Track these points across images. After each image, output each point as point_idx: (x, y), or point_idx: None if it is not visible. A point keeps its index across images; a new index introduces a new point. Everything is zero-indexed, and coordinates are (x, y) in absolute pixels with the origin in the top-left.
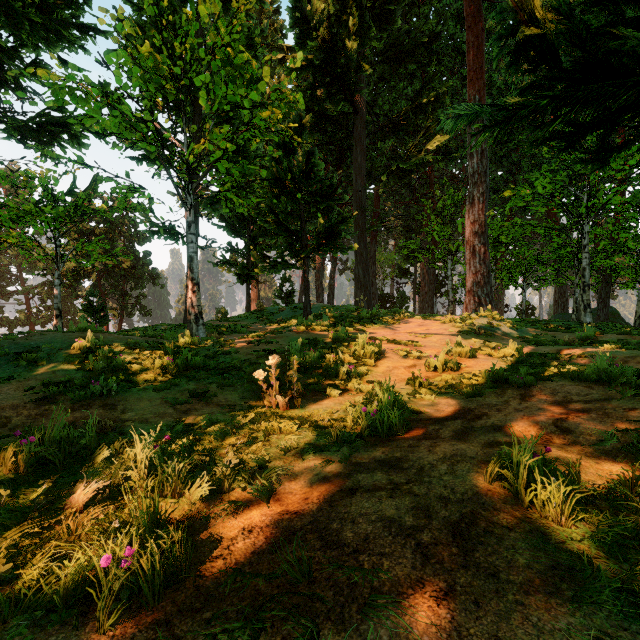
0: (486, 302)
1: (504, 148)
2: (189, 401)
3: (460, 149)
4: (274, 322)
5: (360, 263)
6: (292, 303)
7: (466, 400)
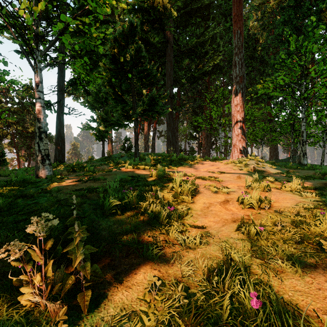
0: (244, 152)
1: (247, 70)
2: None
3: (225, 67)
4: (115, 163)
5: (170, 129)
6: None
7: None
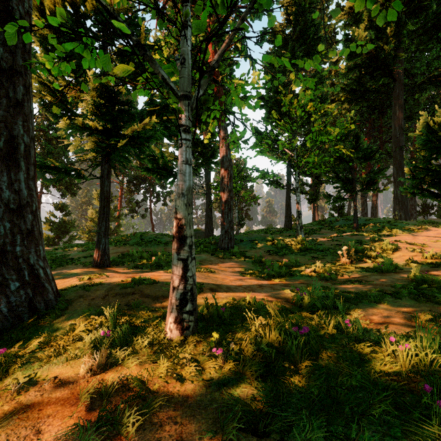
0: None
1: None
2: (313, 259)
3: None
4: (334, 228)
5: (398, 186)
6: (343, 213)
7: (429, 268)
